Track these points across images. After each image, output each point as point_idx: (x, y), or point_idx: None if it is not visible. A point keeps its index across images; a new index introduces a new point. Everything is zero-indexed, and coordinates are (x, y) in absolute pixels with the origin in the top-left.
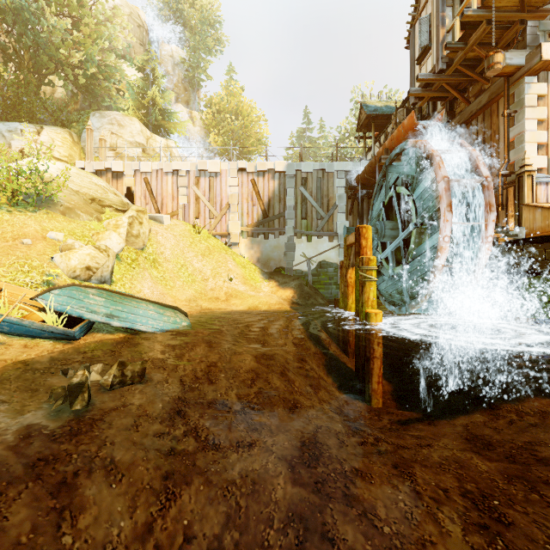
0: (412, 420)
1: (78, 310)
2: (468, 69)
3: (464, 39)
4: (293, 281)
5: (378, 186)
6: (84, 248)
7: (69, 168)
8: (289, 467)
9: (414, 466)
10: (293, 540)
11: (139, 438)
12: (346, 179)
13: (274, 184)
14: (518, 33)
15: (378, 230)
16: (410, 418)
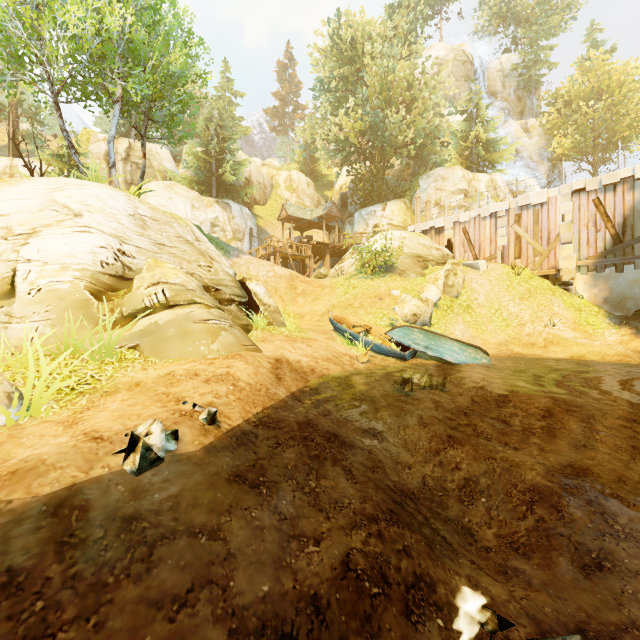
0: None
1: (408, 342)
2: None
3: None
4: None
5: None
6: (412, 301)
7: (403, 234)
8: (544, 469)
9: None
10: (527, 499)
11: (436, 415)
12: None
13: (633, 196)
14: None
15: None
16: None
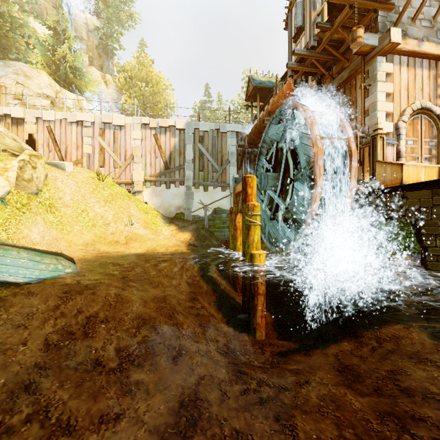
0: (291, 351)
1: None
2: (333, 48)
3: (331, 20)
4: (191, 225)
5: (262, 143)
6: None
7: None
8: None
9: (295, 414)
10: None
11: None
12: (237, 139)
13: (175, 139)
14: (372, 21)
15: (262, 181)
16: (289, 349)
